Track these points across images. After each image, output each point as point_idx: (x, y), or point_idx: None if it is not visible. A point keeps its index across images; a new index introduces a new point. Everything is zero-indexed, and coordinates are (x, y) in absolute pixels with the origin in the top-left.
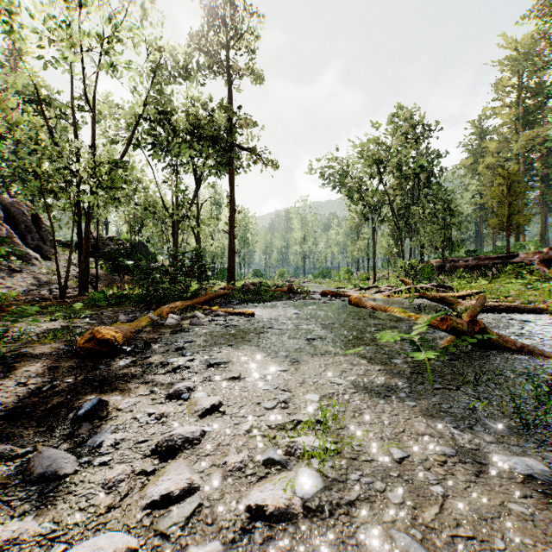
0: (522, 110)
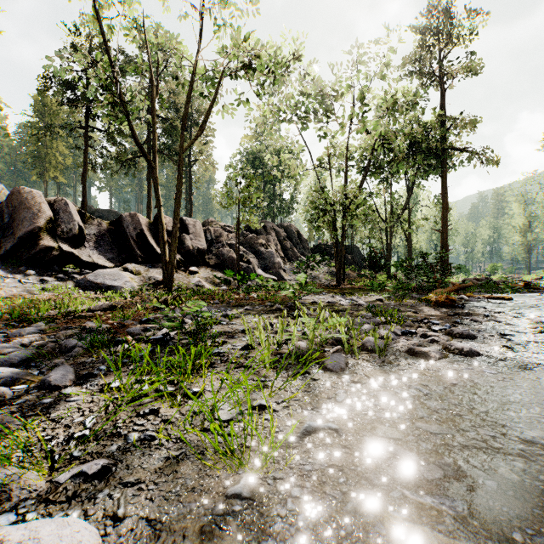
0: None
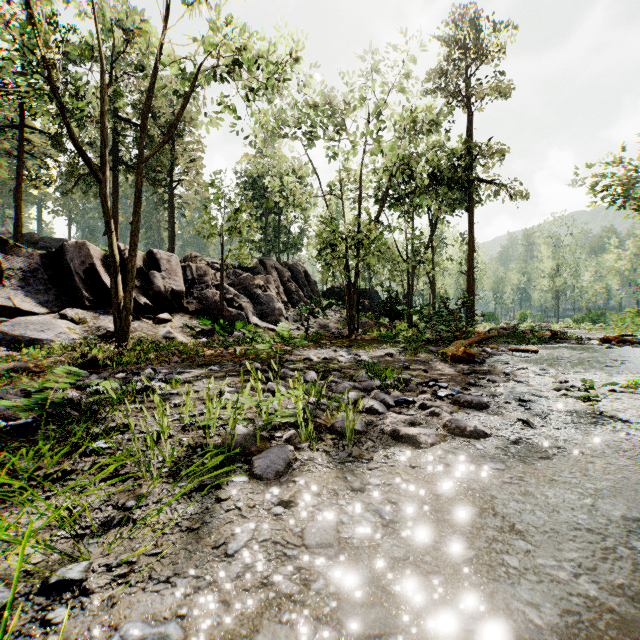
0: None
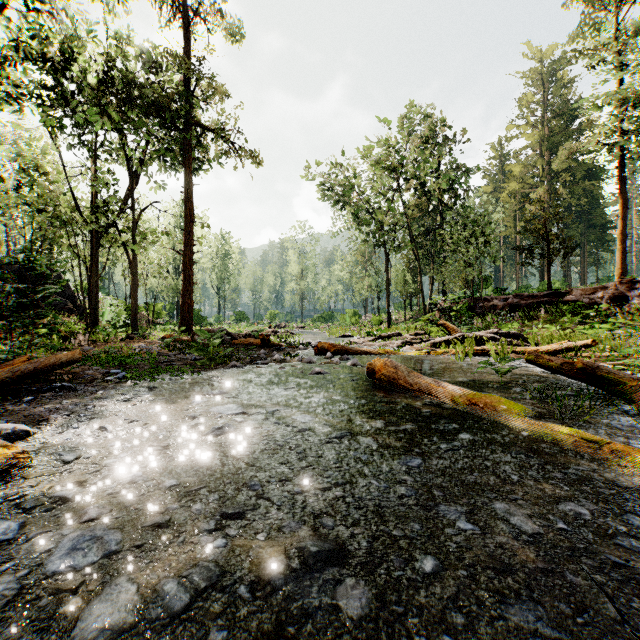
0: (547, 131)
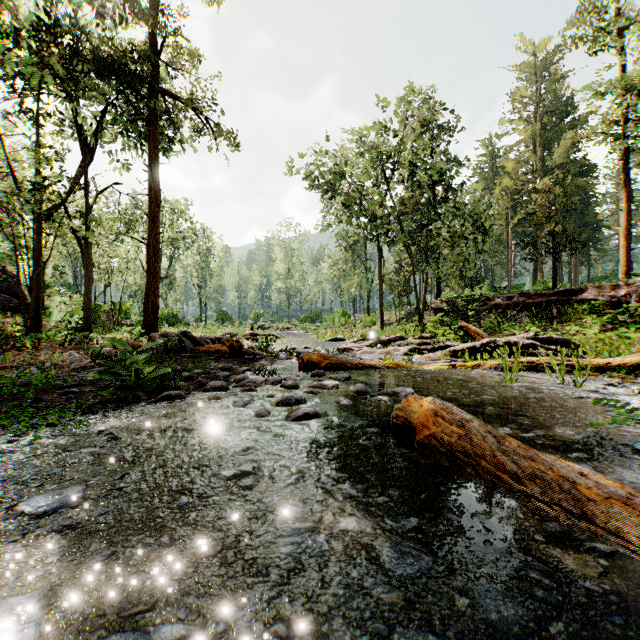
0: (540, 127)
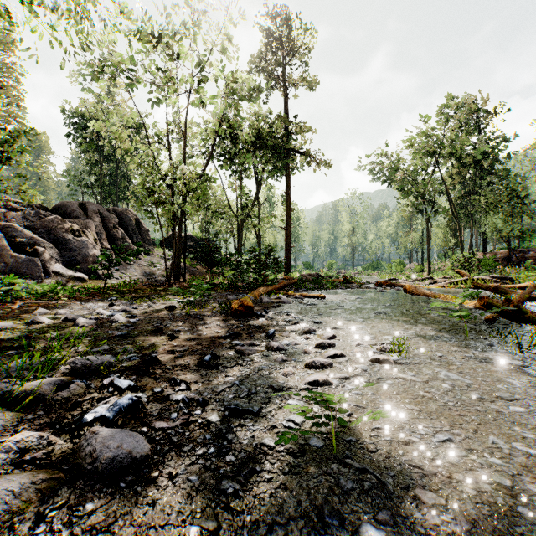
0: None
